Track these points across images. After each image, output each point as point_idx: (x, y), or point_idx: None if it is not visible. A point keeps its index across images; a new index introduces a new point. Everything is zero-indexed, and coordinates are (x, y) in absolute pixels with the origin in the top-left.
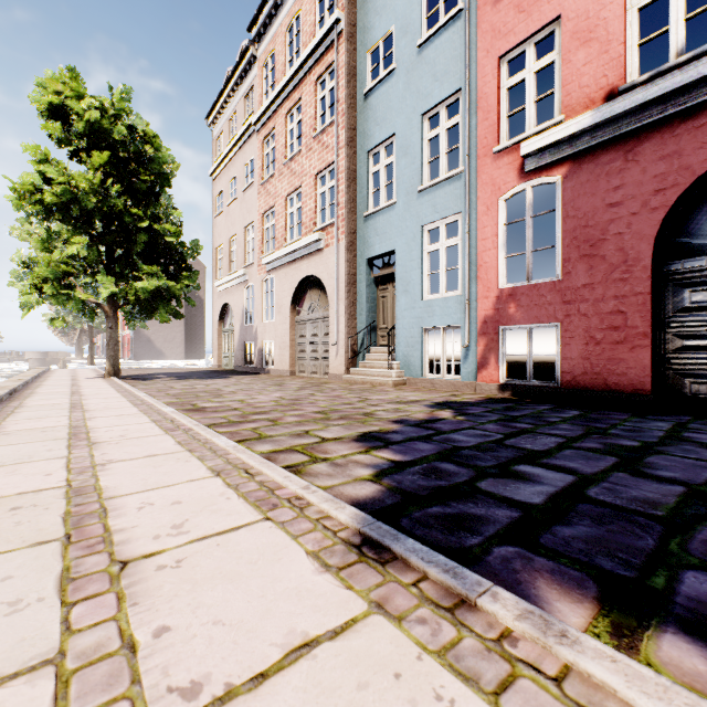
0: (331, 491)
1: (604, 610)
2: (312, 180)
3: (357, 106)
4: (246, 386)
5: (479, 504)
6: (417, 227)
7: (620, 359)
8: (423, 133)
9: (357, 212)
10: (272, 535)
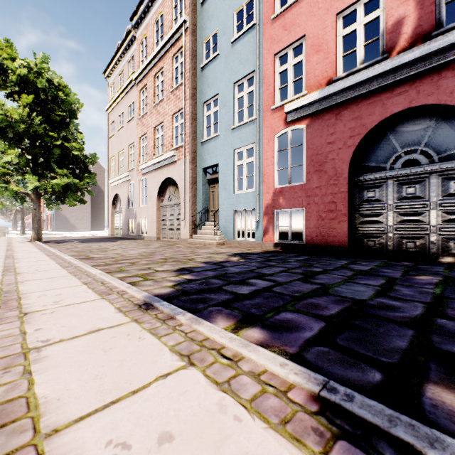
0: (147, 291)
1: (237, 323)
2: (170, 118)
3: (197, 74)
4: (125, 246)
5: (217, 294)
6: (231, 150)
7: (333, 228)
8: (235, 94)
9: (197, 139)
10: (102, 303)
